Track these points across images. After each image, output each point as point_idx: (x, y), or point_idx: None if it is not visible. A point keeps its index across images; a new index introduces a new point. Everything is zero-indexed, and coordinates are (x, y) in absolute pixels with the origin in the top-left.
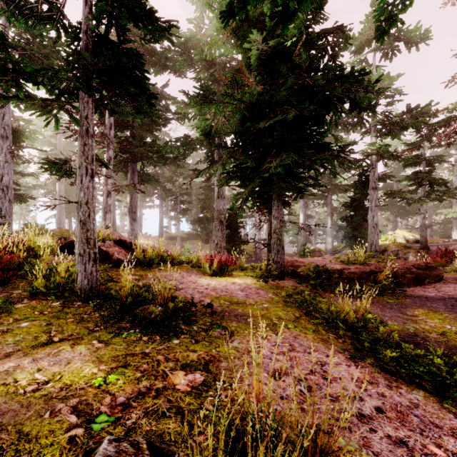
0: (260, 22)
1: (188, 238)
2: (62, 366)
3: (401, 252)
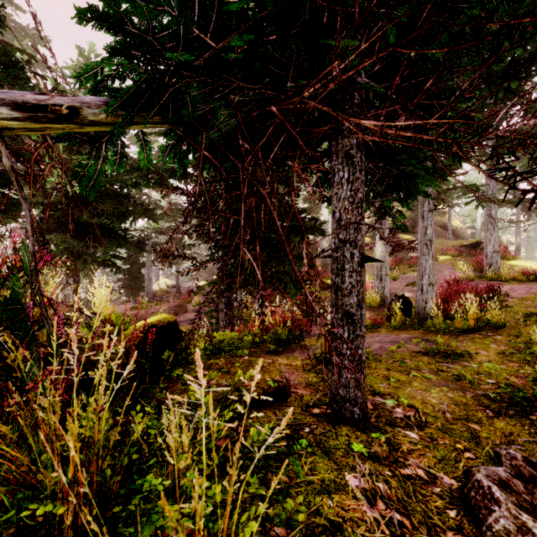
0: None
1: None
2: None
3: (165, 296)
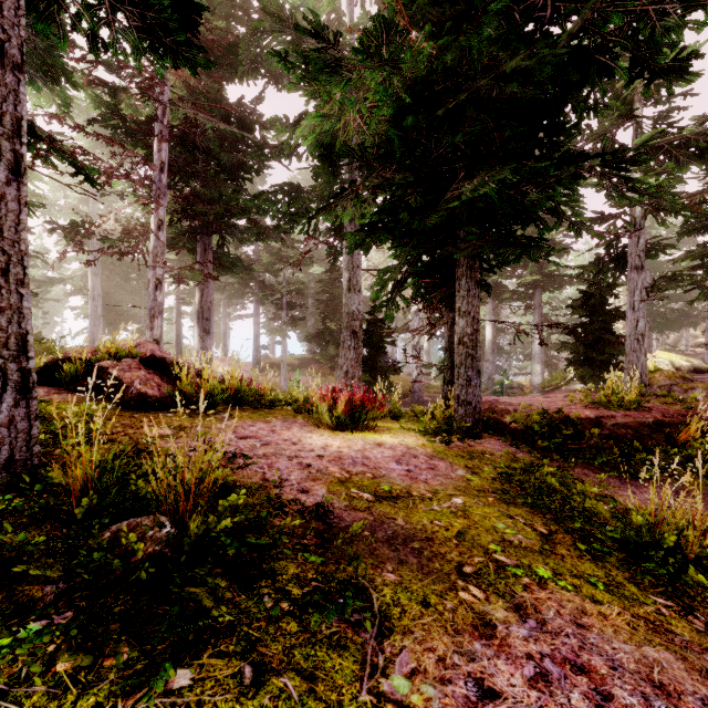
0: None
1: (300, 365)
2: None
3: (678, 388)
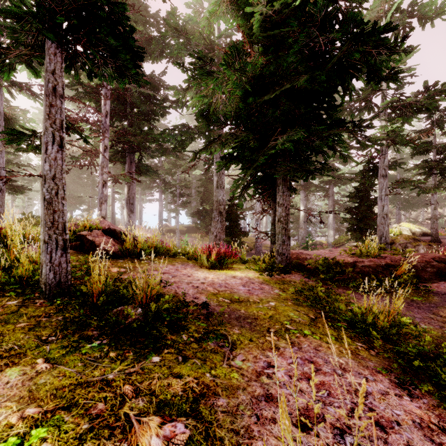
0: None
1: (187, 231)
2: None
3: (410, 245)
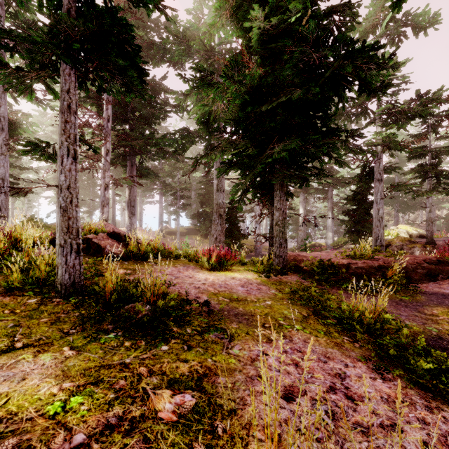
0: (261, 1)
1: (187, 233)
2: (14, 384)
3: (406, 247)
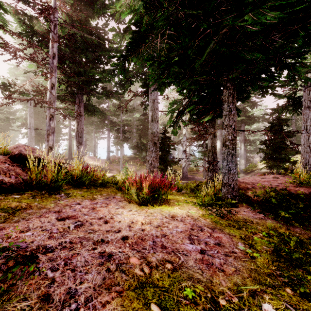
0: None
1: (129, 160)
2: None
3: None
